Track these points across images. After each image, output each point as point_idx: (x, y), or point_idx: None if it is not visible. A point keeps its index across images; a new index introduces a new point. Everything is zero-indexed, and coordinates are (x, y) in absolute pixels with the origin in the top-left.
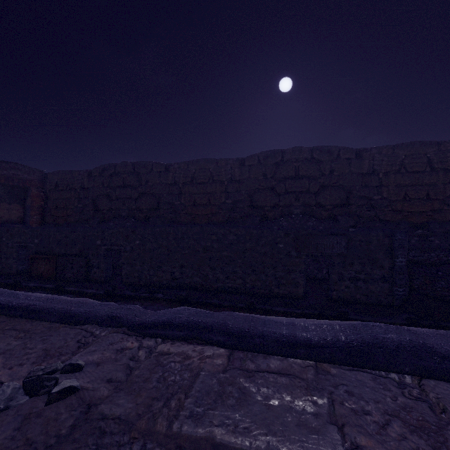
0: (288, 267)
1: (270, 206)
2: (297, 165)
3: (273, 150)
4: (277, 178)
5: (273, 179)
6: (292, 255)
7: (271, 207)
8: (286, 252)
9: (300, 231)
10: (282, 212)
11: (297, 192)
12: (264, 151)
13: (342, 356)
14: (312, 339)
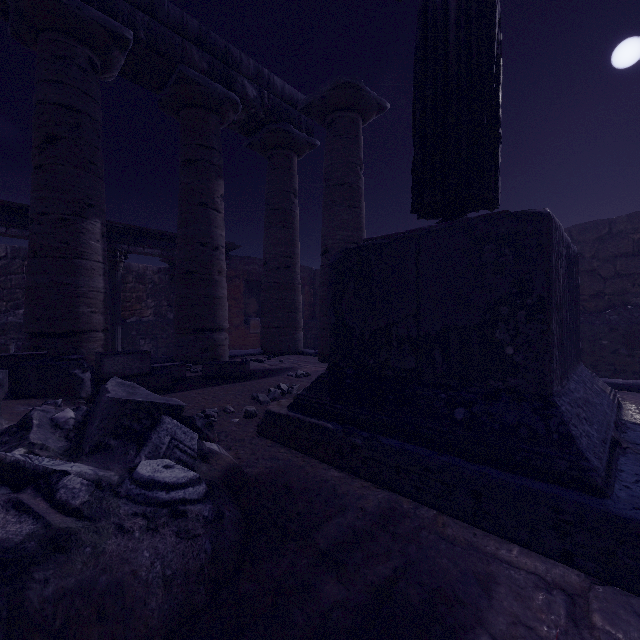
0: (615, 367)
1: (589, 294)
2: (637, 237)
3: (595, 221)
4: (601, 257)
5: (593, 259)
6: (620, 353)
7: (590, 296)
8: (612, 350)
9: (633, 326)
10: (609, 302)
11: (635, 274)
12: (579, 224)
13: (636, 387)
14: (618, 382)
